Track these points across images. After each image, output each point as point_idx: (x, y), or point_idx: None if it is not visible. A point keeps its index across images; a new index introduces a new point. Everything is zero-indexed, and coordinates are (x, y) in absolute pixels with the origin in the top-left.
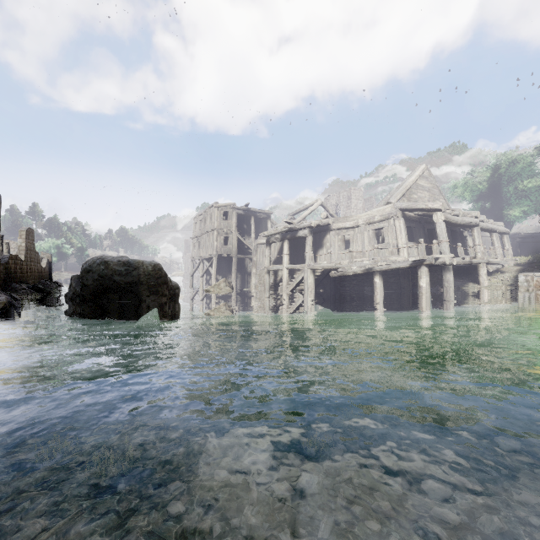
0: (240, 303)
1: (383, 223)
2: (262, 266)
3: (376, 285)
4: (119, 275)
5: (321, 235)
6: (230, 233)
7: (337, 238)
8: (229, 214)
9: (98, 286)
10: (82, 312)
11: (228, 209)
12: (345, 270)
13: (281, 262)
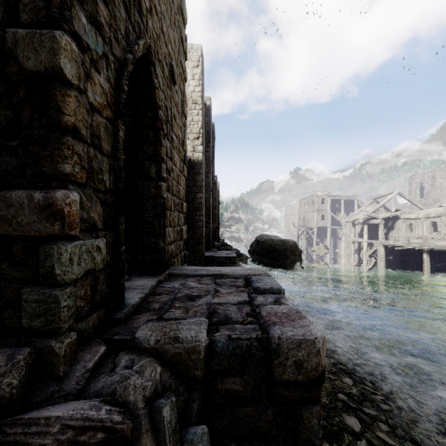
0: (334, 260)
1: (437, 218)
2: (349, 236)
3: (424, 259)
4: (278, 246)
5: (392, 221)
6: (326, 212)
7: (404, 224)
8: (324, 200)
9: (268, 249)
10: (260, 259)
11: (324, 197)
12: (403, 248)
13: (363, 235)
